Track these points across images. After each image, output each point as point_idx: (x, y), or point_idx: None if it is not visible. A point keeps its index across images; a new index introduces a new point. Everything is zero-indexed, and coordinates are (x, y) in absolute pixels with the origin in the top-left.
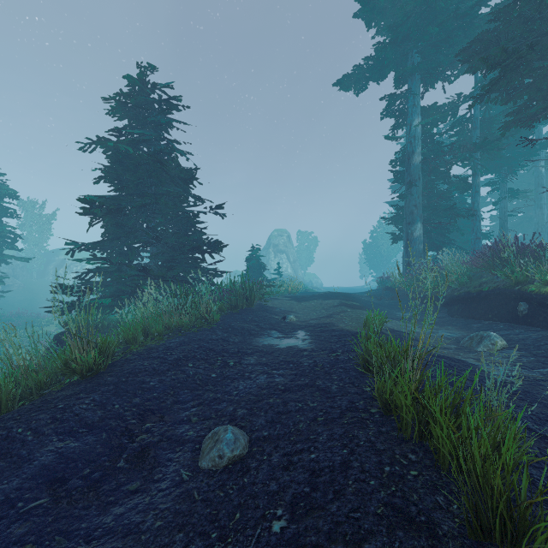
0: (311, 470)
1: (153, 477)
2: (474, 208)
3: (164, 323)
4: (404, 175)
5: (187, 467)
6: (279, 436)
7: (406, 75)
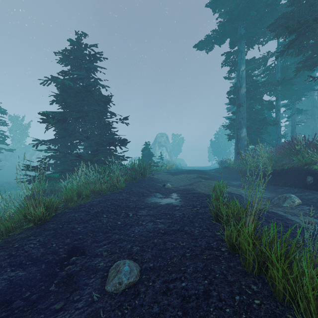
0: (182, 296)
1: (73, 298)
2: (277, 120)
3: (91, 188)
4: (235, 100)
5: (97, 290)
6: (160, 267)
7: (236, 41)
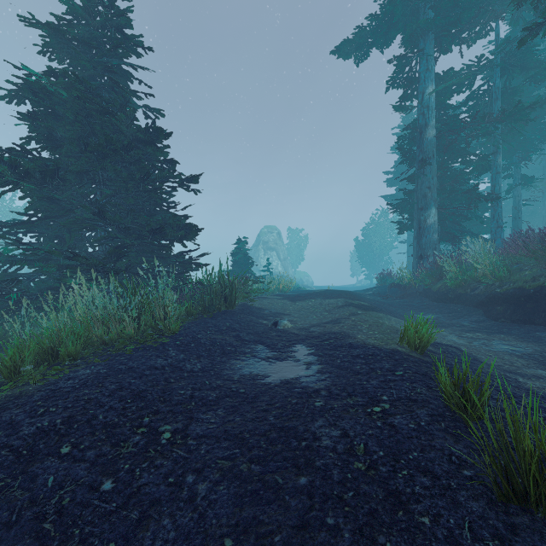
0: None
1: None
2: (495, 192)
3: (95, 335)
4: (414, 153)
5: None
6: None
7: (418, 33)
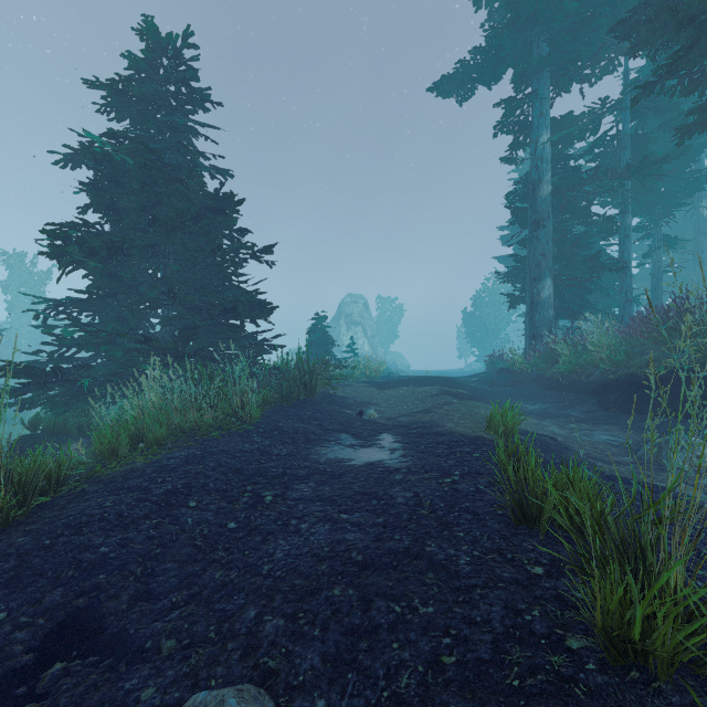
0: None
1: None
2: (624, 259)
3: (174, 422)
4: (527, 212)
5: None
6: None
7: (530, 72)
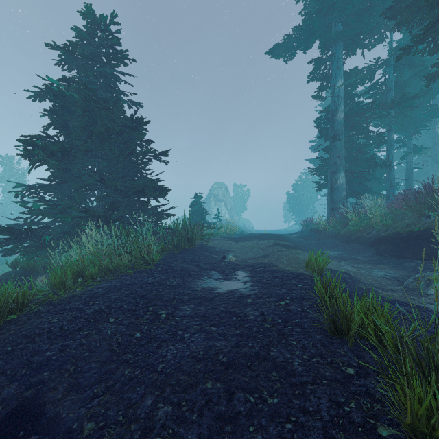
0: None
1: None
2: (389, 160)
3: (103, 264)
4: (328, 130)
5: None
6: None
7: (331, 41)
